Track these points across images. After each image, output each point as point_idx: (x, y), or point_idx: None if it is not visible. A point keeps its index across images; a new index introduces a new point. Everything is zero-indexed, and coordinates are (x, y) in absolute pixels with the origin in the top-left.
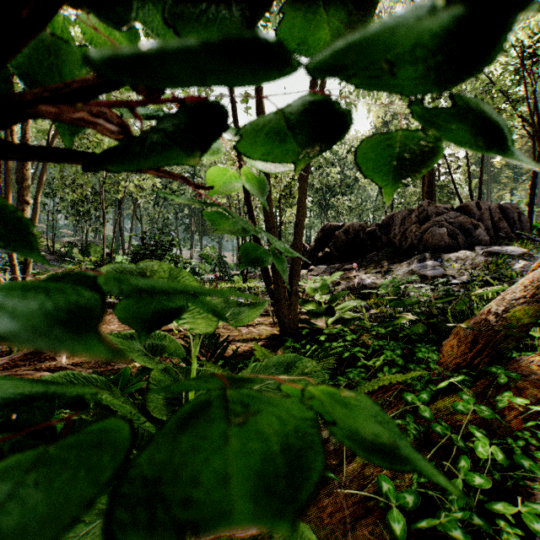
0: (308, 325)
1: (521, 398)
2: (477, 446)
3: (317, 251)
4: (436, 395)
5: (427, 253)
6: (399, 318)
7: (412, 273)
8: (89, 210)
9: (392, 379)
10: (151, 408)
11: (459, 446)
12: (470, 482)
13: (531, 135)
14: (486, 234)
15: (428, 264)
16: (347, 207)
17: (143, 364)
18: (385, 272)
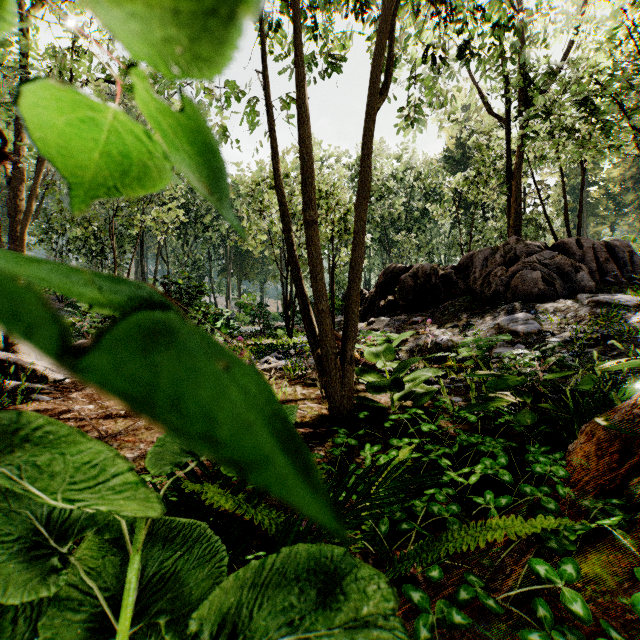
0: (367, 402)
1: None
2: None
3: (378, 299)
4: None
5: (516, 303)
6: (495, 399)
7: (498, 329)
8: (104, 249)
9: (508, 528)
10: None
11: None
12: None
13: None
14: (590, 279)
15: (518, 317)
16: (414, 246)
17: None
18: (463, 326)
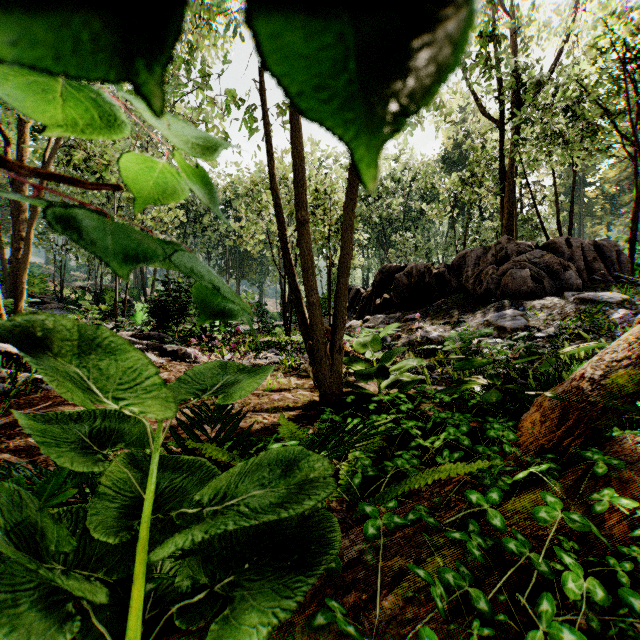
0: (356, 389)
1: (627, 499)
2: (566, 580)
3: (375, 298)
4: (513, 487)
5: (506, 300)
6: (468, 382)
7: (487, 325)
8: None
9: (452, 470)
10: (93, 525)
11: (541, 571)
12: (556, 638)
13: (633, 157)
14: (578, 277)
15: (507, 313)
16: (411, 246)
17: (68, 464)
18: (455, 323)
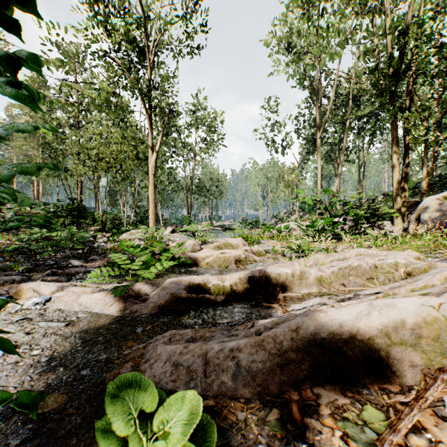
0: None
1: None
2: None
3: None
4: None
5: None
6: None
7: None
8: None
9: None
10: None
11: None
12: None
13: None
14: None
15: None
16: None
17: None
18: None
